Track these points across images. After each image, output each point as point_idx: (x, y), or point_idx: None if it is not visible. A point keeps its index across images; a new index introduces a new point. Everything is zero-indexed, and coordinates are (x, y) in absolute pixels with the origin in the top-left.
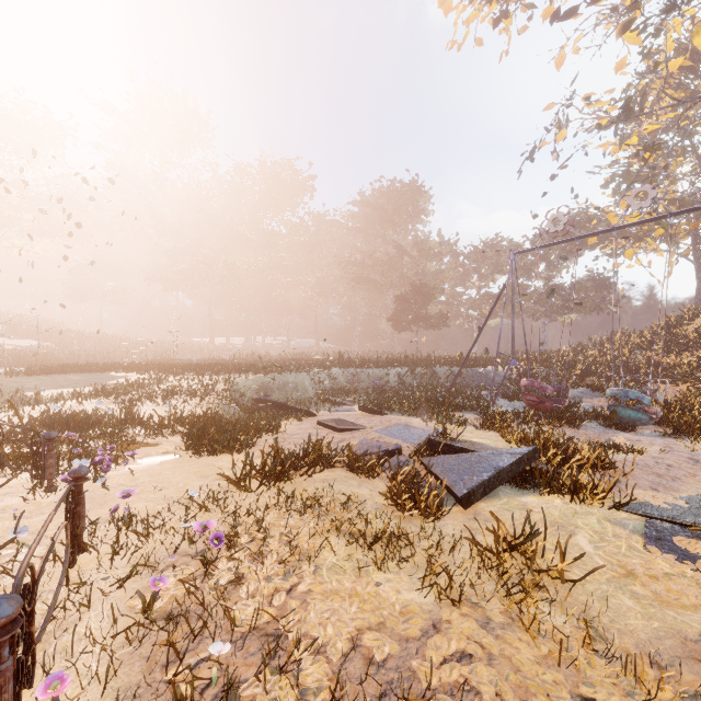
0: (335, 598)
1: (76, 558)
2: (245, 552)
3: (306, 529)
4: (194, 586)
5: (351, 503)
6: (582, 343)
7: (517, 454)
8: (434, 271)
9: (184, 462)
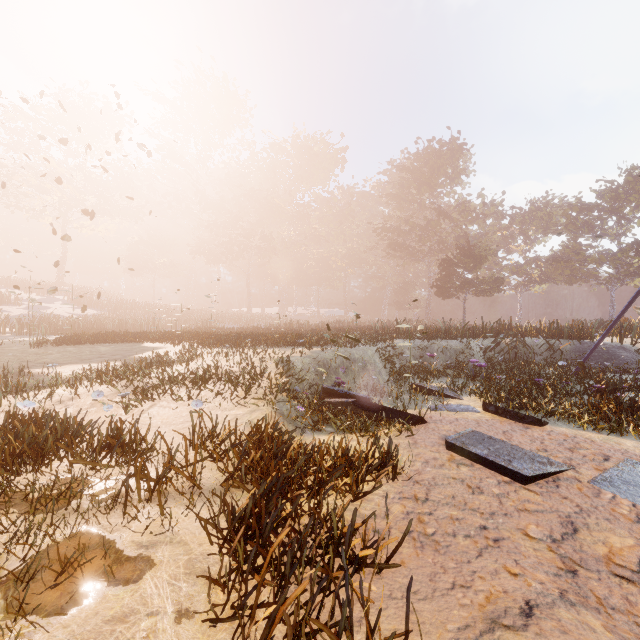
0: None
1: None
2: None
3: None
4: None
5: None
6: None
7: None
8: (476, 234)
9: None
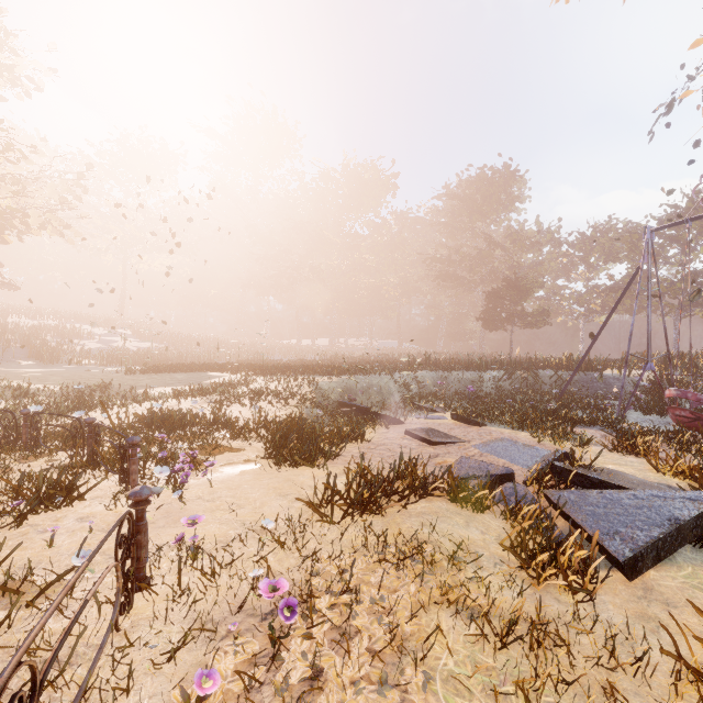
0: None
1: (133, 598)
2: (325, 625)
3: (405, 597)
4: (256, 680)
5: (459, 552)
6: None
7: (702, 500)
8: (531, 263)
9: (264, 474)
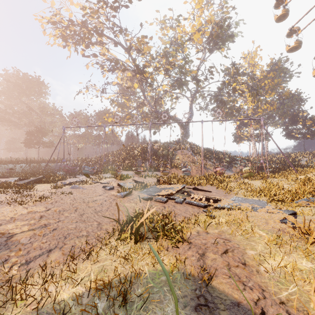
0: None
1: None
2: None
3: None
4: None
5: None
6: (102, 154)
7: (39, 177)
8: (50, 121)
9: None
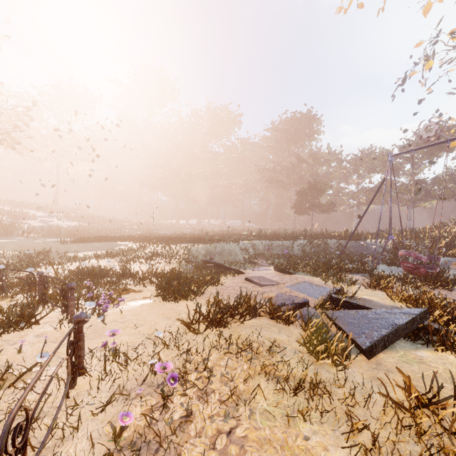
0: (269, 448)
1: (76, 379)
2: (194, 389)
3: (240, 371)
4: (154, 419)
5: (274, 347)
6: (443, 222)
7: (410, 314)
8: (324, 173)
9: (156, 305)
